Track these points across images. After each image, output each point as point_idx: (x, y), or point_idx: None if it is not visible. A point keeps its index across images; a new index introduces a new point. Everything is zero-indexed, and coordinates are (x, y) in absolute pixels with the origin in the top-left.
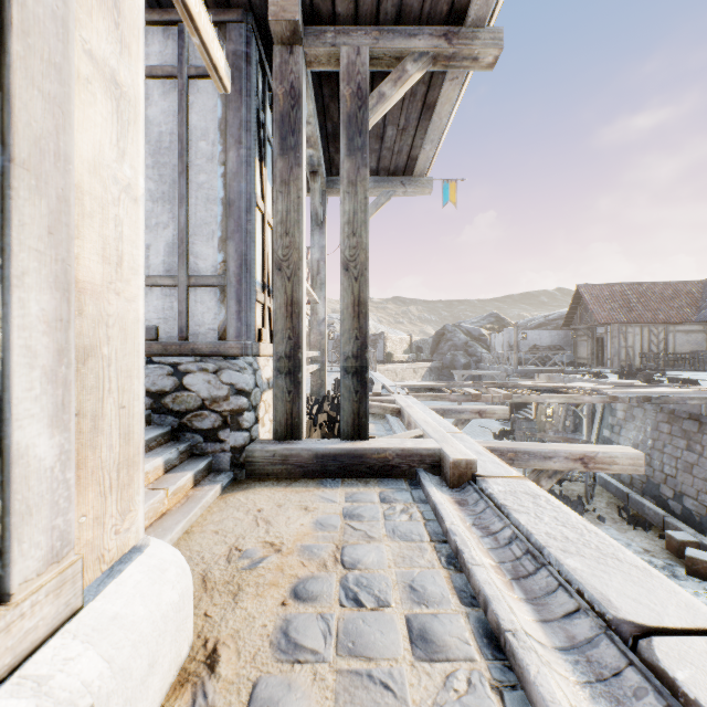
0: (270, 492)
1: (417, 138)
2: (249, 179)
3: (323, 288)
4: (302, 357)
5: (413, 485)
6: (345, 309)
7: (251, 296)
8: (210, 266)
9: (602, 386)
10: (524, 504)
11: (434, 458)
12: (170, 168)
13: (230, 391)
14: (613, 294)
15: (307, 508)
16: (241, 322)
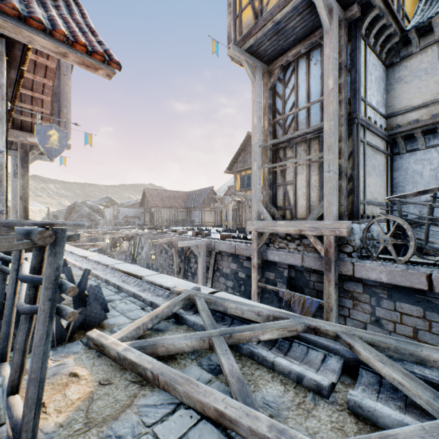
0: None
1: None
2: None
3: None
4: None
5: None
6: (21, 209)
7: None
8: None
9: (127, 231)
10: (68, 248)
11: None
12: None
13: None
14: (158, 194)
15: None
16: None
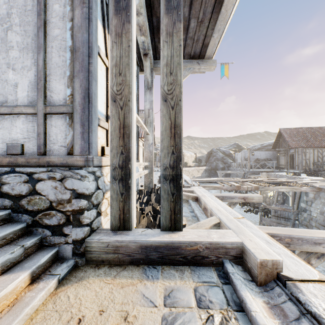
0: (99, 285)
1: (209, 29)
2: (90, 31)
3: (151, 125)
4: (131, 167)
5: (222, 277)
6: (164, 131)
7: (92, 121)
8: (62, 99)
9: (308, 181)
10: None
11: (237, 251)
12: (32, 25)
13: (72, 195)
14: (298, 133)
15: (127, 317)
16: (84, 140)
